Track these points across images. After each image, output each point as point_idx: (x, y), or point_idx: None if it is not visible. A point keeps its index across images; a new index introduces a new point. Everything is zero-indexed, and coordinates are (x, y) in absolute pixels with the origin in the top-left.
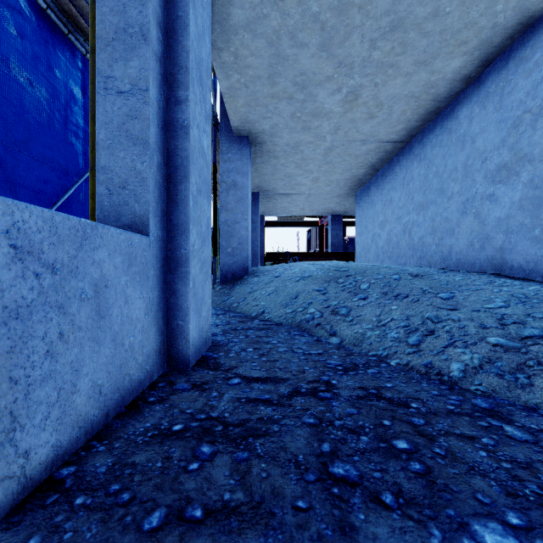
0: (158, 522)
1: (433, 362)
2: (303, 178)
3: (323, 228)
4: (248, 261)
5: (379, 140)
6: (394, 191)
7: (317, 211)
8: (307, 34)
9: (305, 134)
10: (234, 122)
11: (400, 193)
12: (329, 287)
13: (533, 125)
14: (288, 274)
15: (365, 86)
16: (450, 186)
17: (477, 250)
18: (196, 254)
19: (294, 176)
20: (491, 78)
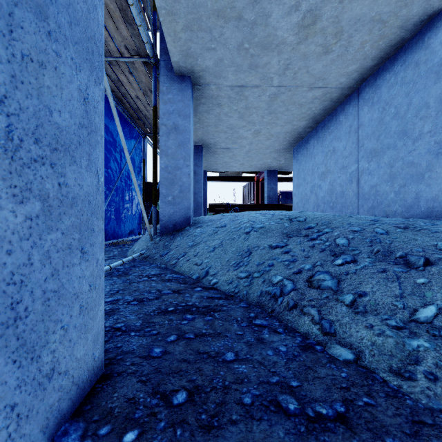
0: None
1: None
2: (245, 131)
3: (259, 183)
4: (190, 211)
5: (328, 84)
6: (337, 141)
7: (255, 167)
8: None
9: (251, 74)
10: (174, 55)
11: (346, 141)
12: (290, 241)
13: None
14: (235, 225)
15: (328, 0)
16: (416, 126)
17: None
18: (3, 172)
19: (237, 128)
20: None
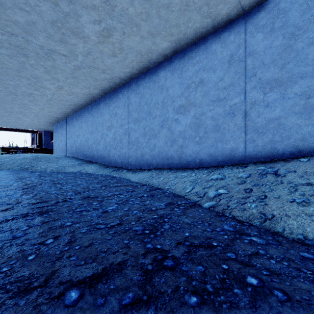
0: (7, 175)
1: (46, 170)
2: (26, 119)
3: (41, 135)
4: None
5: (56, 116)
6: (63, 131)
7: (36, 128)
8: (25, 99)
9: (26, 110)
10: None
11: (65, 132)
12: (33, 161)
13: (80, 129)
14: (18, 158)
15: (45, 108)
16: (72, 135)
17: (76, 152)
18: None
19: (21, 117)
20: (77, 115)
